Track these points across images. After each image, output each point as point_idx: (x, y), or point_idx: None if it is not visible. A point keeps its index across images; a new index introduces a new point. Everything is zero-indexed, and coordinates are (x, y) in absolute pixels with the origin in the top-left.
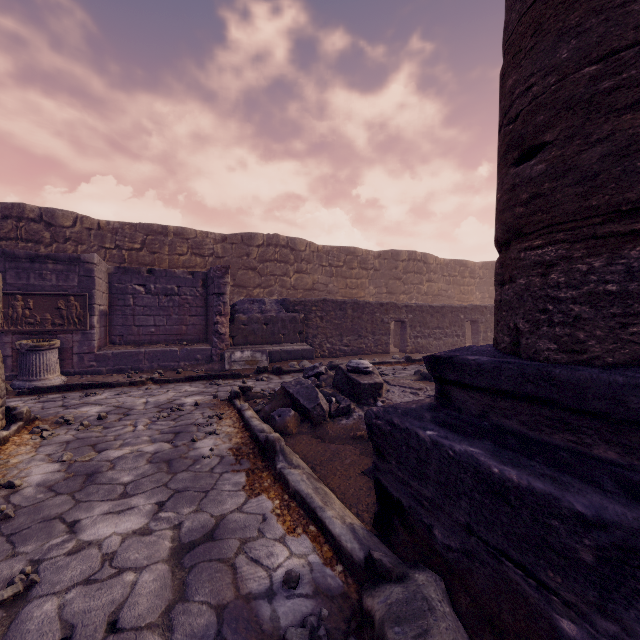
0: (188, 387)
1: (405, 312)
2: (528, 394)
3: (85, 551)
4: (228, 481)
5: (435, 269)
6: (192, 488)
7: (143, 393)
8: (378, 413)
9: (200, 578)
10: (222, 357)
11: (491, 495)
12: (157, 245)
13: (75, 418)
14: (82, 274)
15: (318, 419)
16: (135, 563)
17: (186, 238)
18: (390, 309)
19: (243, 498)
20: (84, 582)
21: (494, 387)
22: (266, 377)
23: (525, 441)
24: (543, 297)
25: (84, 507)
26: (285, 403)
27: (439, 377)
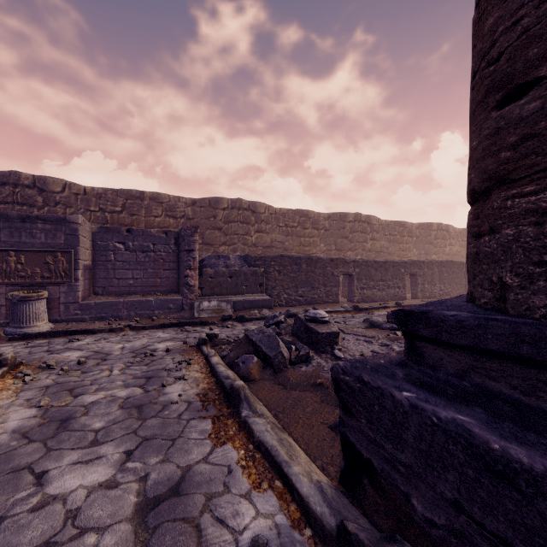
0: (161, 333)
1: (353, 266)
2: (522, 356)
3: (49, 507)
4: (195, 428)
5: (378, 229)
6: (160, 436)
7: (120, 339)
8: (345, 368)
9: (163, 542)
10: (192, 306)
11: (491, 475)
12: (135, 208)
13: (57, 363)
14: (68, 233)
15: (279, 366)
16: (98, 522)
17: (161, 202)
18: (339, 264)
19: (209, 447)
20: (43, 545)
21: (478, 346)
22: (230, 324)
23: (518, 407)
24: (538, 248)
25: (54, 456)
26: (248, 350)
27: (409, 332)
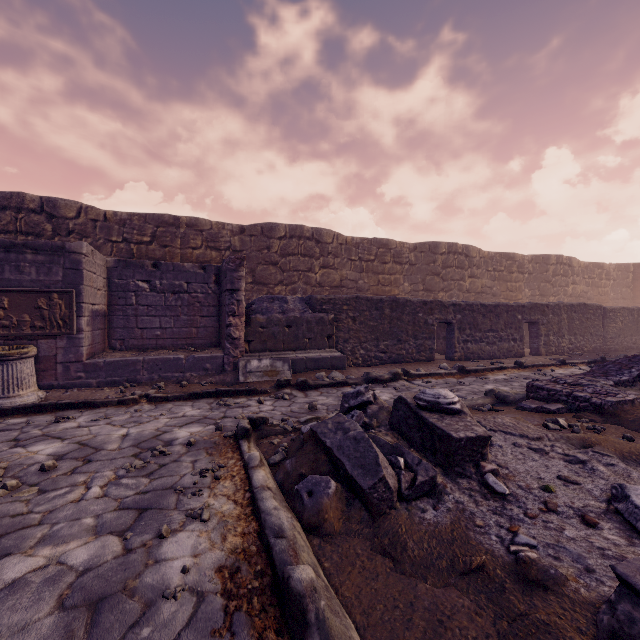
0: (189, 408)
1: (452, 312)
2: None
3: None
4: None
5: (478, 263)
6: None
7: (128, 418)
8: None
9: None
10: (236, 366)
11: None
12: (168, 238)
13: (9, 468)
14: (68, 266)
15: (380, 506)
16: None
17: (200, 230)
18: (435, 308)
19: None
20: None
21: None
22: (288, 393)
23: None
24: None
25: None
26: (317, 459)
27: None
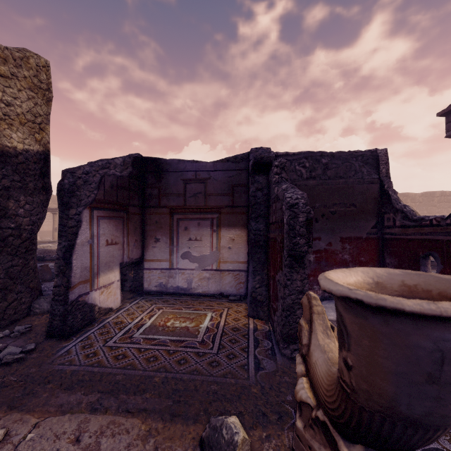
0: None
1: None
2: None
3: None
4: None
5: None
6: None
7: None
8: None
9: None
10: None
11: None
12: None
13: None
14: None
15: None
16: None
17: None
18: None
19: None
20: None
21: None
22: None
23: None
24: None
25: None
26: None
27: None
